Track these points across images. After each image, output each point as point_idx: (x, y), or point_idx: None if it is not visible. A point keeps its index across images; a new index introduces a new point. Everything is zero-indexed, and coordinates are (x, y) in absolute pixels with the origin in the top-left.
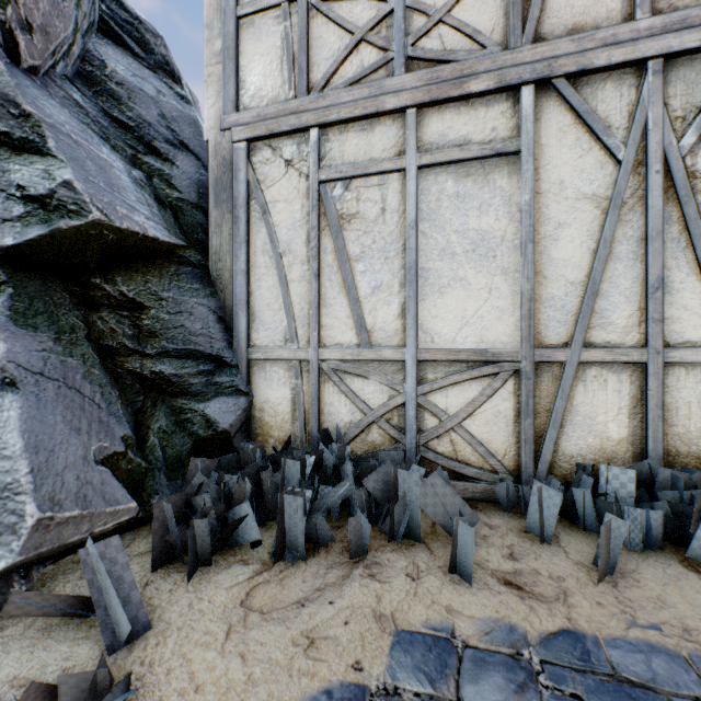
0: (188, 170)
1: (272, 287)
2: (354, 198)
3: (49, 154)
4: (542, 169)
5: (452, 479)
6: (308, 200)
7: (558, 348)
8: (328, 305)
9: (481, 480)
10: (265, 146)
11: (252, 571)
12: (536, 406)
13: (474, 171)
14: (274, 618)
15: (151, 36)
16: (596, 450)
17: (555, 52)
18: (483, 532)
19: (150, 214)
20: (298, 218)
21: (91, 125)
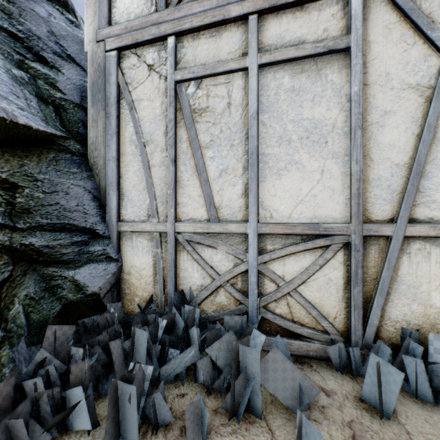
0: (73, 77)
1: (137, 171)
2: (204, 95)
3: None
4: (369, 63)
5: (289, 338)
6: (166, 98)
7: (384, 224)
8: (182, 185)
9: (314, 339)
10: (132, 54)
11: None
12: (363, 275)
13: (308, 67)
14: None
15: None
16: (420, 316)
17: None
18: (321, 402)
19: (26, 106)
20: (158, 113)
21: None
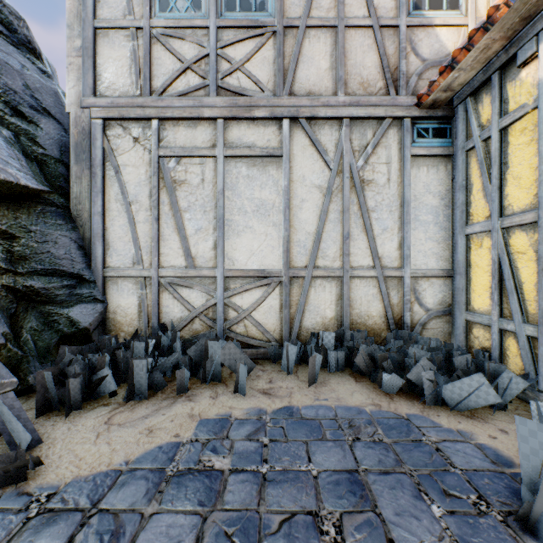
0: (51, 131)
1: (123, 225)
2: (183, 170)
3: None
4: (294, 167)
5: (245, 348)
6: (151, 168)
7: (302, 269)
8: (165, 239)
9: (261, 347)
10: (118, 125)
11: (111, 408)
12: (291, 302)
13: (258, 163)
14: (128, 425)
15: (15, 18)
16: (320, 324)
17: (300, 103)
18: (258, 374)
19: (20, 166)
20: (143, 179)
21: None
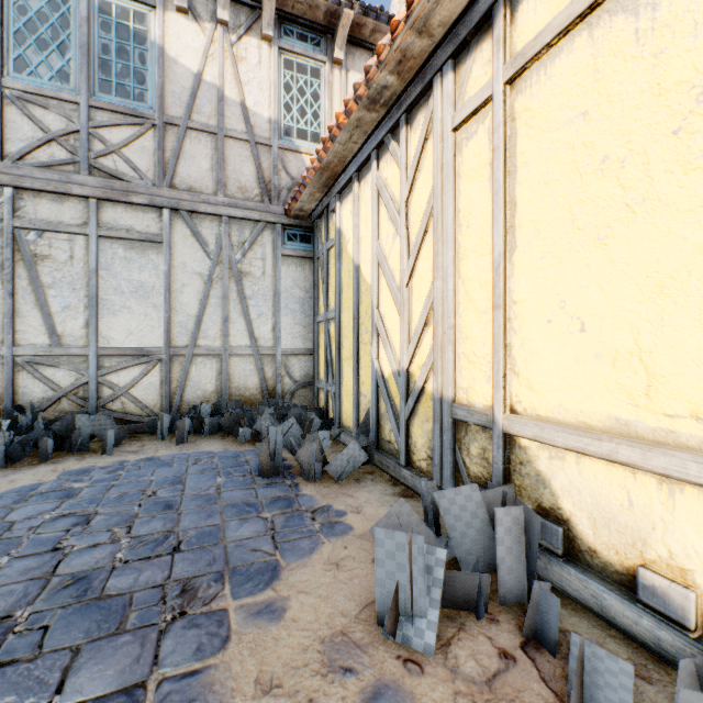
0: None
1: None
2: (47, 245)
3: None
4: (176, 254)
5: (122, 424)
6: (3, 238)
7: (183, 348)
8: (23, 316)
9: (141, 422)
10: None
11: None
12: (172, 378)
13: (137, 247)
14: None
15: None
16: (202, 398)
17: (181, 197)
18: (133, 443)
19: None
20: None
21: None
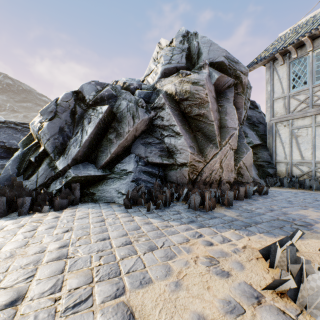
0: (261, 127)
1: (280, 149)
2: (300, 132)
3: (248, 137)
4: None
5: None
6: (289, 133)
7: None
8: (293, 152)
9: None
10: (279, 123)
11: (279, 187)
12: None
13: None
14: (282, 189)
15: (253, 103)
16: None
17: None
18: None
19: (257, 139)
20: (286, 136)
21: (248, 127)
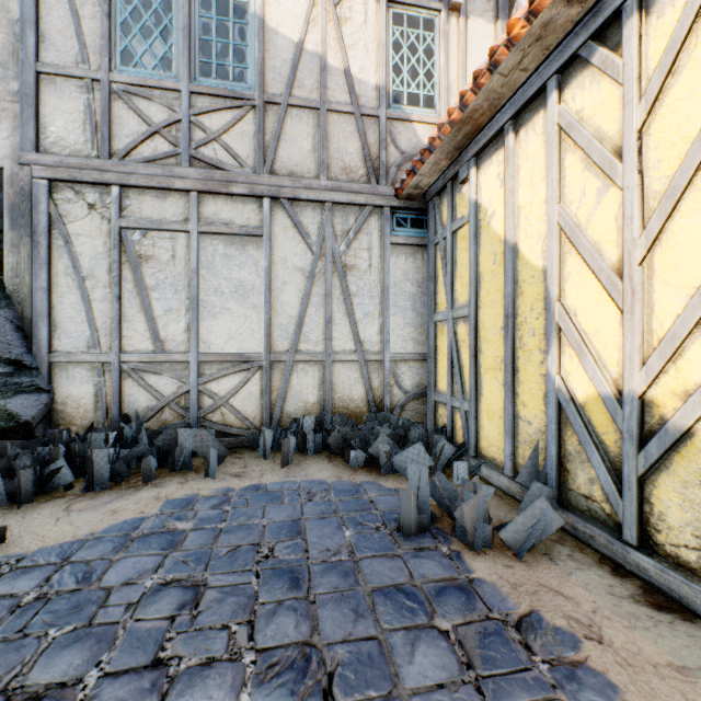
0: None
1: (75, 304)
2: (151, 244)
3: None
4: (276, 248)
5: (222, 437)
6: (110, 239)
7: (283, 353)
8: (128, 320)
9: (240, 435)
10: (68, 187)
11: (69, 499)
12: (272, 387)
13: (237, 242)
14: (90, 510)
15: None
16: (303, 410)
17: (282, 183)
18: (234, 461)
19: None
20: (101, 251)
21: None
